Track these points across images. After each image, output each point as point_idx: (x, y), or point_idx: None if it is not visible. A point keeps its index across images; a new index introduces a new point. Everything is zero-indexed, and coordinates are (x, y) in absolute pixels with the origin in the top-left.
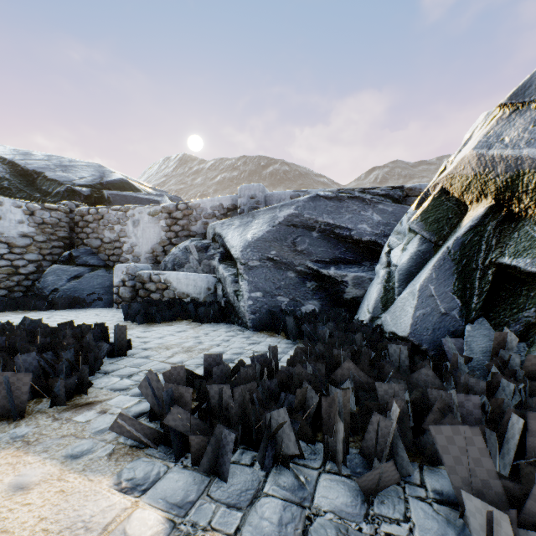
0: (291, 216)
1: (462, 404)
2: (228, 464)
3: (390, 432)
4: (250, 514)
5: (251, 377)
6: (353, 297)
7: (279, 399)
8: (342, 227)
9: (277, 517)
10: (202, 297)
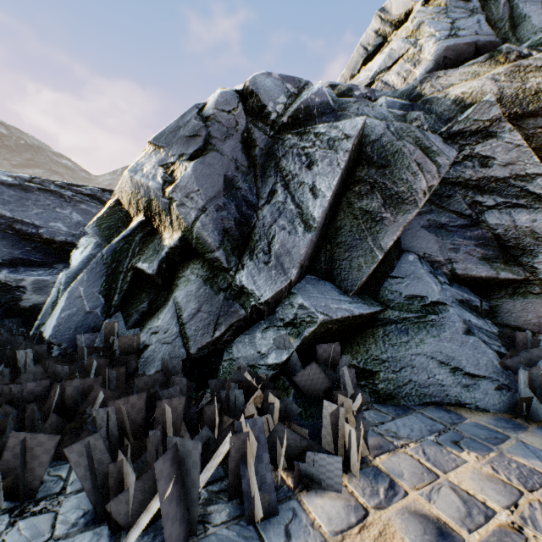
0: None
1: (33, 391)
2: None
3: None
4: None
5: None
6: (35, 304)
7: None
8: (27, 222)
9: None
10: None
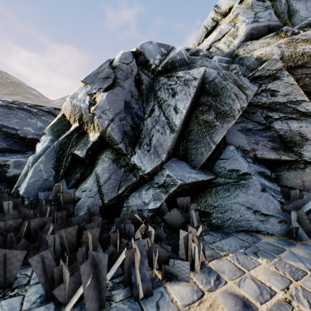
0: None
1: (12, 225)
2: None
3: None
4: None
5: None
6: (15, 175)
7: None
8: (10, 127)
9: None
10: None
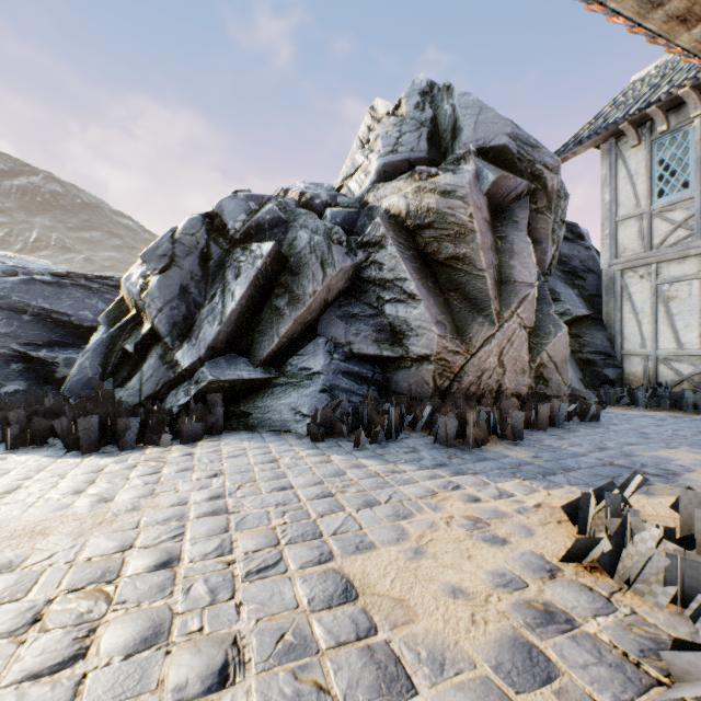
0: None
1: (48, 411)
2: None
3: None
4: None
5: None
6: (66, 376)
7: None
8: (62, 312)
9: None
10: None
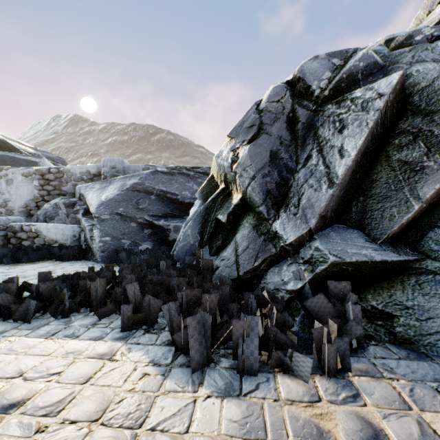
0: (136, 184)
1: (160, 280)
2: (32, 315)
3: (120, 294)
4: (37, 330)
5: (62, 279)
6: (174, 239)
7: (75, 288)
8: (172, 193)
9: (50, 329)
10: (69, 243)
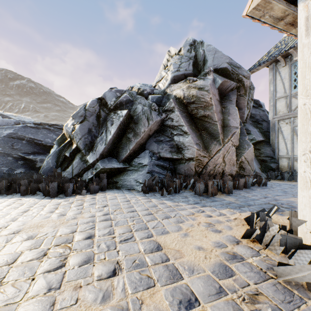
0: (11, 133)
1: (36, 180)
2: None
3: (16, 186)
4: None
5: None
6: (40, 166)
7: None
8: (38, 140)
9: None
10: None
